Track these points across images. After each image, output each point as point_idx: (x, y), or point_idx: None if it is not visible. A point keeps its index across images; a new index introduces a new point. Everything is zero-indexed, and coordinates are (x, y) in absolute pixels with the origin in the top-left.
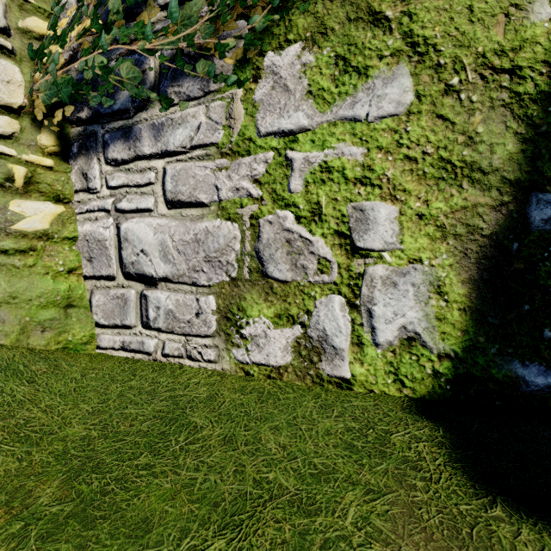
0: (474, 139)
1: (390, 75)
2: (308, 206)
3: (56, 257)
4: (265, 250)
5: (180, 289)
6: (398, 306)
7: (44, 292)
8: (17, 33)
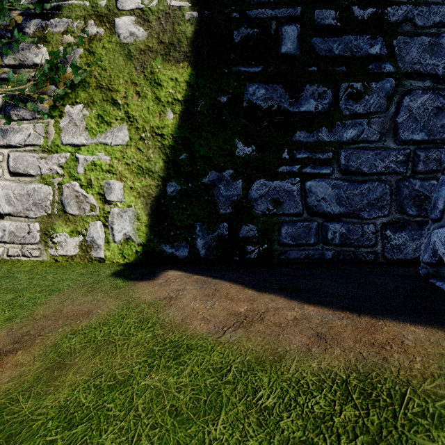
0: (150, 159)
1: (120, 128)
2: (86, 180)
3: None
4: (65, 200)
5: (18, 220)
6: (123, 225)
7: None
8: None
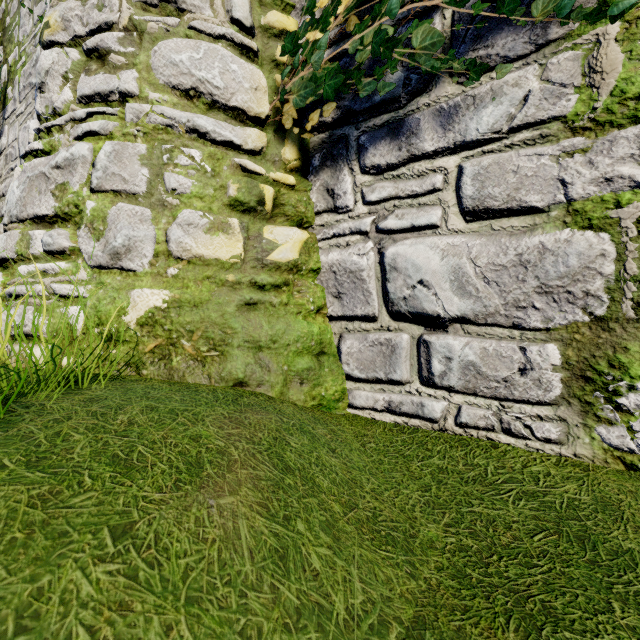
0: None
1: None
2: None
3: (306, 293)
4: None
5: (489, 334)
6: None
7: (300, 335)
8: (259, 32)
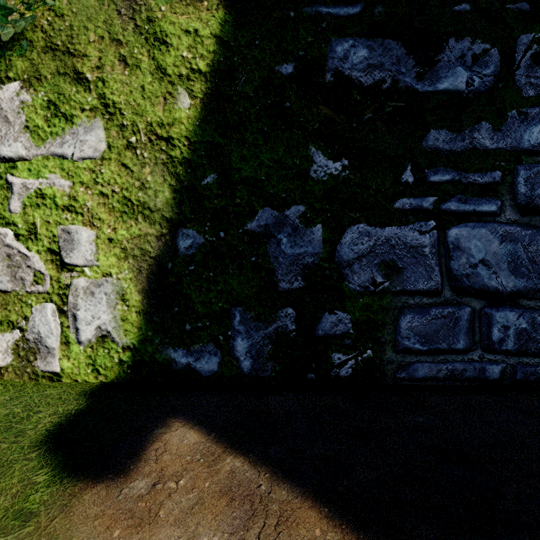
0: (146, 185)
1: (90, 125)
2: (26, 225)
3: None
4: None
5: None
6: (95, 311)
7: None
8: None
